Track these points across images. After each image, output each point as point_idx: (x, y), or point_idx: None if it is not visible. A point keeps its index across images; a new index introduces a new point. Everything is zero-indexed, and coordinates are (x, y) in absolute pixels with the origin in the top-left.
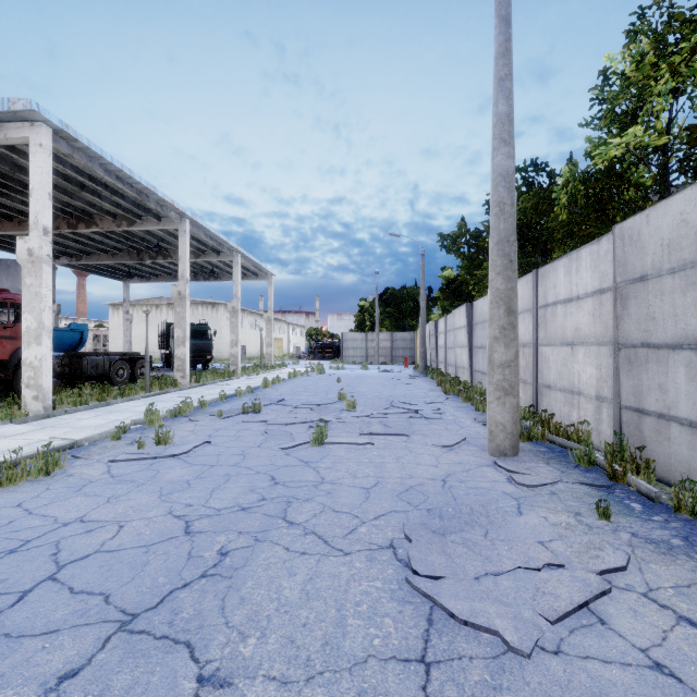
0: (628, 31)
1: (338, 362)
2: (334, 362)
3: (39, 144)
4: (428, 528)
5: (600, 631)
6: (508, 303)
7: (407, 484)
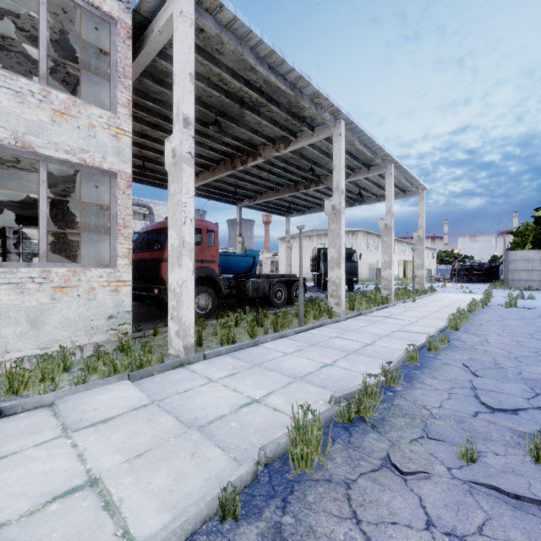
0: None
1: (501, 286)
2: (495, 286)
3: (180, 12)
4: None
5: None
6: None
7: None
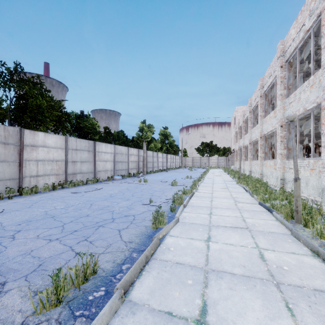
0: None
1: None
2: None
3: None
4: None
5: None
6: None
7: None
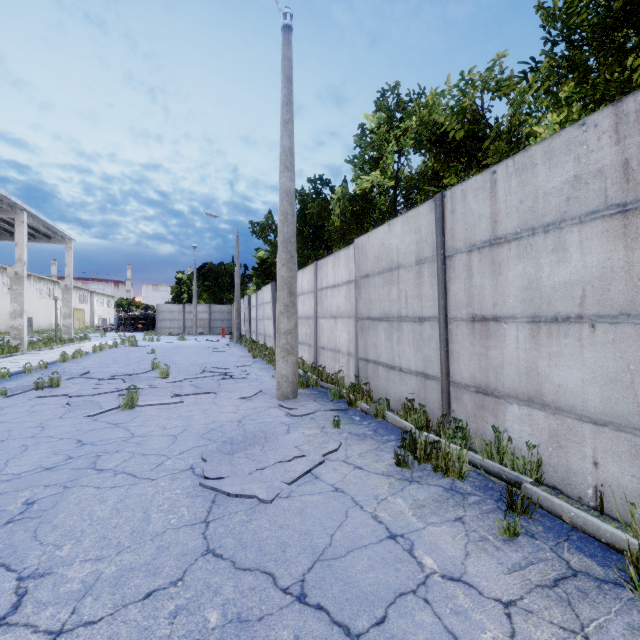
0: (376, 102)
1: (153, 333)
2: (149, 333)
3: None
4: (221, 452)
5: (314, 482)
6: (290, 287)
7: (210, 427)
